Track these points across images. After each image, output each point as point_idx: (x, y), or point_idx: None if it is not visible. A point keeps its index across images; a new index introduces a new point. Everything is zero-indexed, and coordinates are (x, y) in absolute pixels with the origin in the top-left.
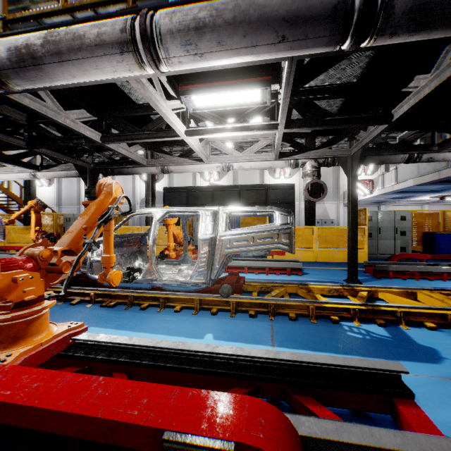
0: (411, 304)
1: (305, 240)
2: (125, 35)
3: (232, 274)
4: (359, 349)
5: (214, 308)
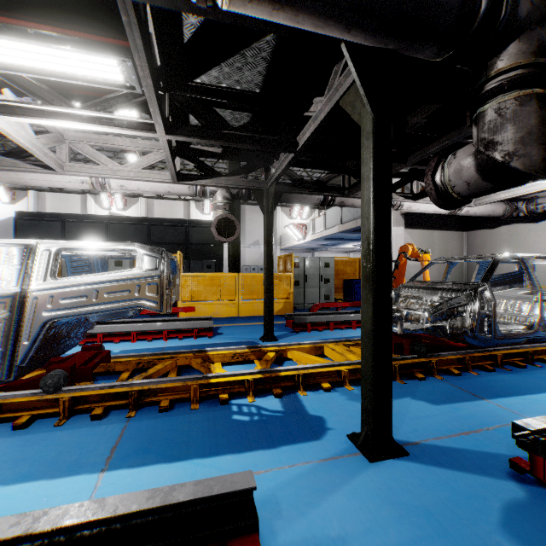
0: (316, 362)
1: (227, 291)
2: None
3: (87, 349)
4: (237, 440)
5: (27, 415)
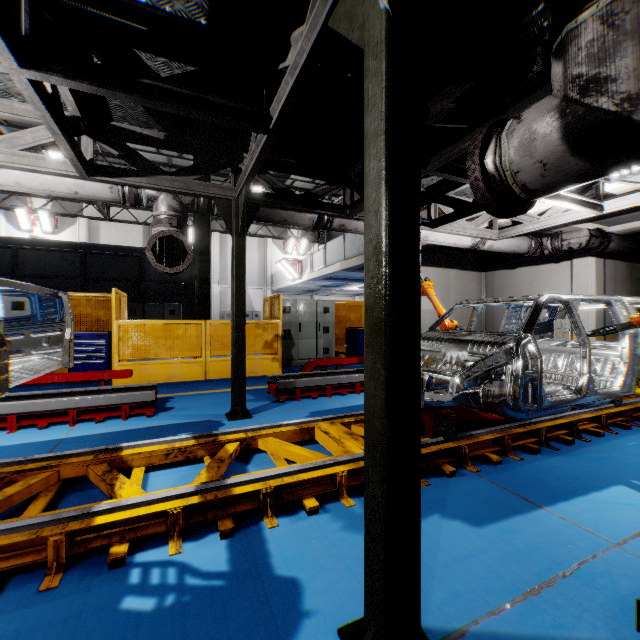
0: (299, 457)
1: (188, 345)
2: None
3: None
4: None
5: None
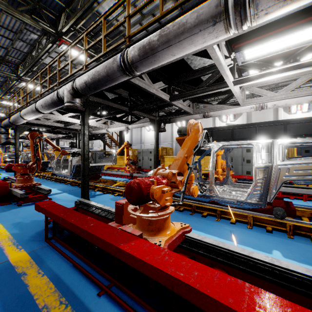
0: None
1: None
2: (219, 9)
3: (276, 198)
4: None
5: (268, 226)
